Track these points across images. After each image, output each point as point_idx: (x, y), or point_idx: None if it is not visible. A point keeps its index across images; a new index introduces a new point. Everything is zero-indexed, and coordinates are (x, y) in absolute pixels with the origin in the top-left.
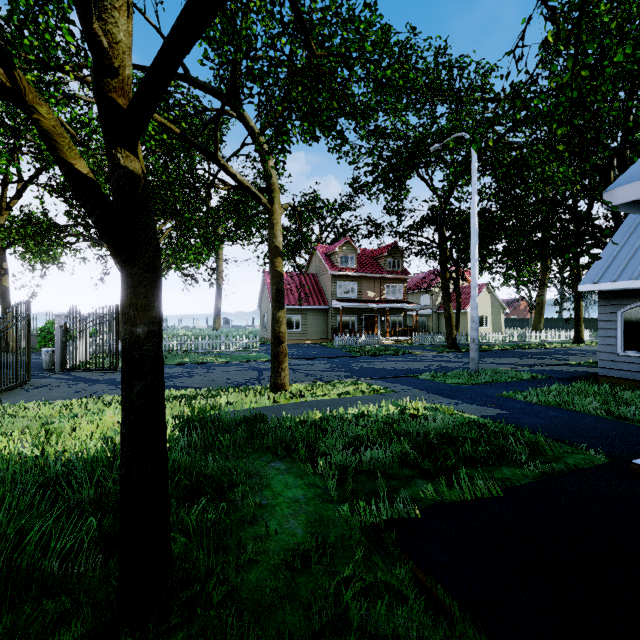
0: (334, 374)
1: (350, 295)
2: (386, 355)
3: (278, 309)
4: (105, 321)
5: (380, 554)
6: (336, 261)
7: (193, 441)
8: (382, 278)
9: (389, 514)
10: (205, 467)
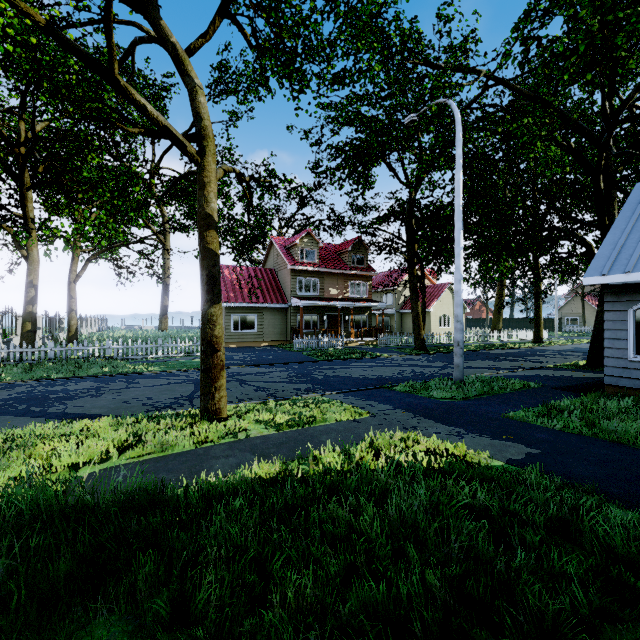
0: (292, 387)
1: (311, 292)
2: (352, 359)
3: (210, 303)
4: (0, 321)
5: None
6: (296, 255)
7: None
8: (346, 275)
9: None
10: None
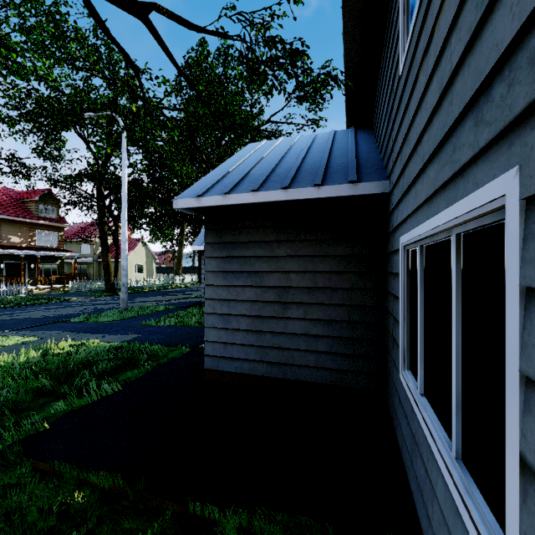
0: None
1: None
2: (36, 304)
3: None
4: None
5: (1, 470)
6: None
7: None
8: (32, 223)
9: (15, 438)
10: None
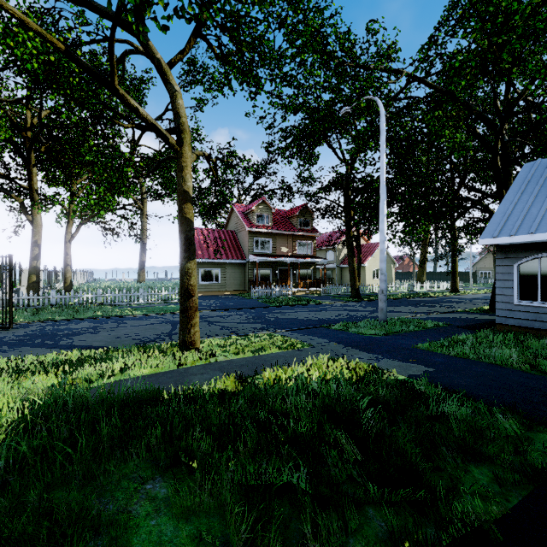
0: (250, 326)
1: (266, 250)
2: (299, 305)
3: (187, 259)
4: None
5: None
6: (253, 219)
7: (19, 459)
8: (294, 235)
9: None
10: (1, 535)
